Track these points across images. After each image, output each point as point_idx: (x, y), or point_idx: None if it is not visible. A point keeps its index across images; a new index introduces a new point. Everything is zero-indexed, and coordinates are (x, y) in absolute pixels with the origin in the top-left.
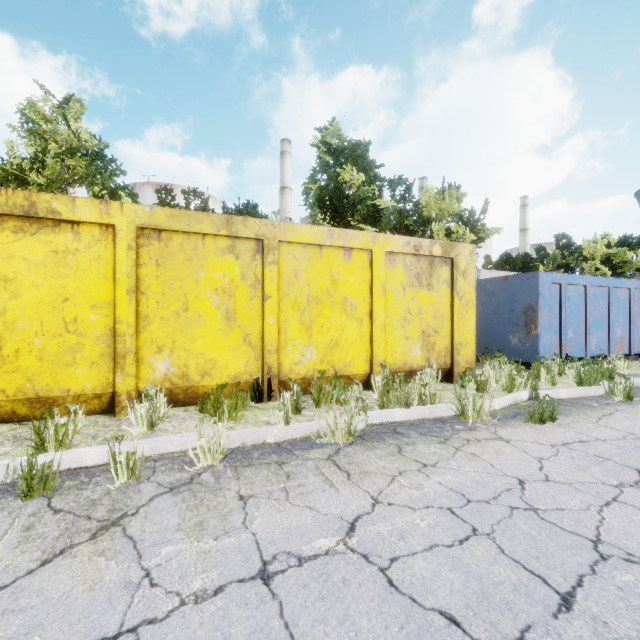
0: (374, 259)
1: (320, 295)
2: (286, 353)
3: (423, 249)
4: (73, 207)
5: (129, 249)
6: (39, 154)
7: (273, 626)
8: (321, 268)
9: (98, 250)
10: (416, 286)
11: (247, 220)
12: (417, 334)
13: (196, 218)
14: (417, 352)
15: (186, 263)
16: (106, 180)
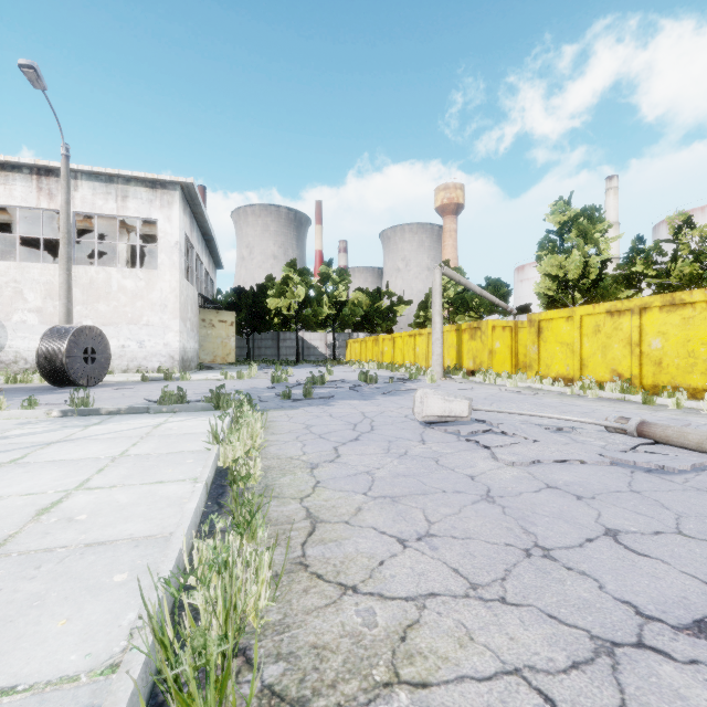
0: None
1: None
2: None
3: None
4: (691, 296)
5: None
6: None
7: (661, 419)
8: None
9: (704, 314)
10: None
11: None
12: None
13: None
14: None
15: None
16: None
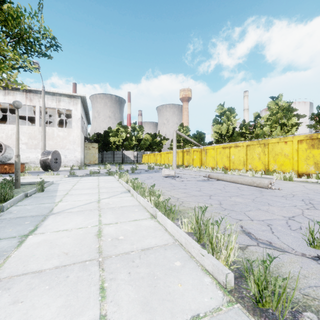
0: (293, 143)
1: (278, 153)
2: (270, 166)
3: (313, 137)
4: (239, 144)
5: (245, 149)
6: (268, 117)
7: None
8: (278, 147)
9: (242, 149)
10: (311, 148)
11: (262, 140)
12: (312, 163)
13: (253, 142)
14: (312, 169)
15: (253, 150)
16: (289, 115)
